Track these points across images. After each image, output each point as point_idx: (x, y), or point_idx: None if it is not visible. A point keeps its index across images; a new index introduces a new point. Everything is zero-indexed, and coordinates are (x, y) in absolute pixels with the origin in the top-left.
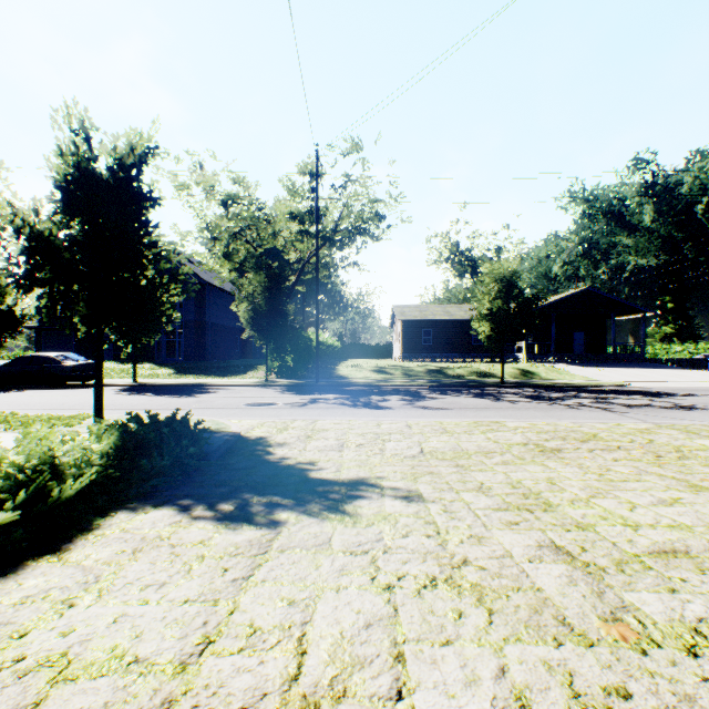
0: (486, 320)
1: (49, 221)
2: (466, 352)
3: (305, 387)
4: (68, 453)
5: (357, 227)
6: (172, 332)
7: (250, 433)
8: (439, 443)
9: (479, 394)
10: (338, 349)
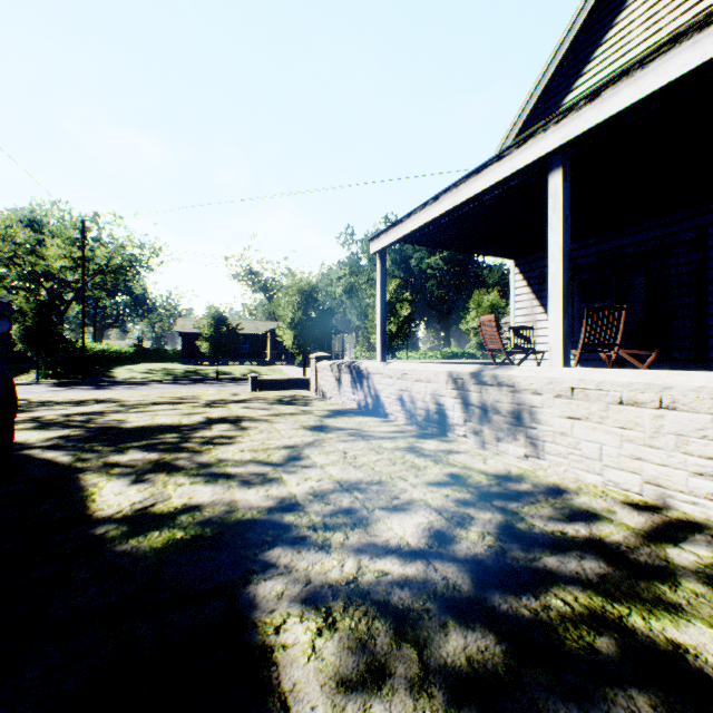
0: (207, 341)
1: None
2: (236, 358)
3: (72, 384)
4: None
5: (127, 266)
6: None
7: (21, 398)
8: (109, 396)
9: (185, 383)
10: (130, 354)
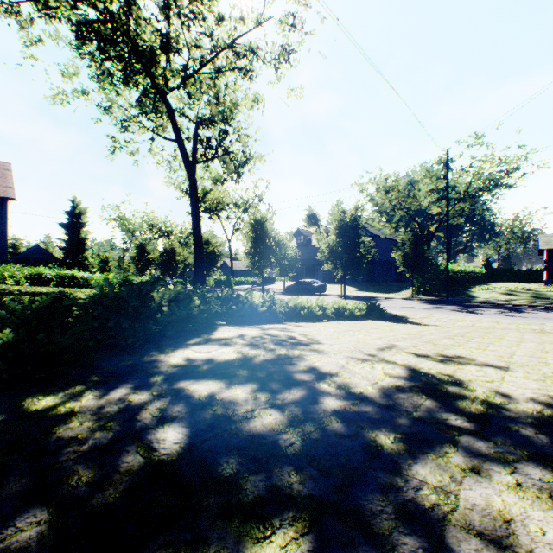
0: None
1: (335, 242)
2: None
3: (436, 301)
4: (359, 307)
5: (485, 187)
6: None
7: (400, 315)
8: (484, 325)
9: None
10: (480, 274)
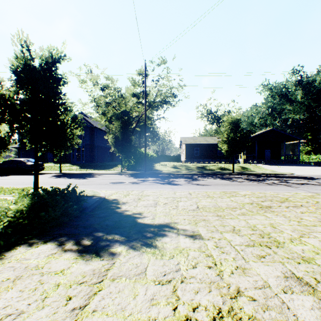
0: (225, 143)
1: (7, 89)
2: (215, 159)
3: (139, 174)
4: None
5: (164, 100)
6: (79, 150)
7: (110, 197)
8: (206, 203)
9: (222, 178)
10: (155, 157)
